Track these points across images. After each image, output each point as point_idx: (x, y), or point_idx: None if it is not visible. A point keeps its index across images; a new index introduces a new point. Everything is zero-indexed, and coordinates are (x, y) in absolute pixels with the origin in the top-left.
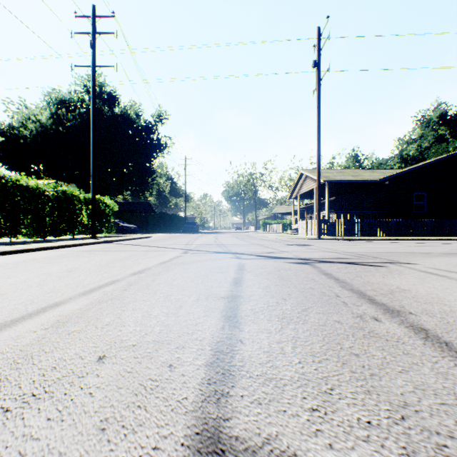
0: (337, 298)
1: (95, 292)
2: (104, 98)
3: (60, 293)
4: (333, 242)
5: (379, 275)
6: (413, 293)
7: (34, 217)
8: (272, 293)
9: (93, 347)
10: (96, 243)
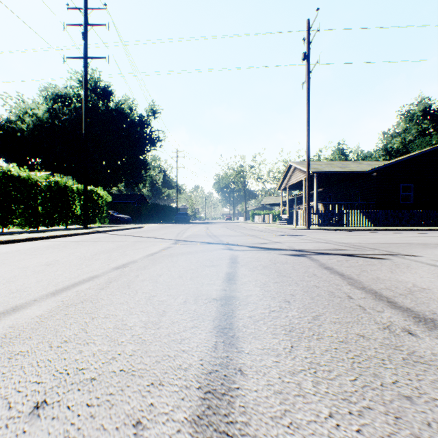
0: (350, 301)
1: (66, 291)
2: (99, 93)
3: (26, 292)
4: (324, 232)
5: (386, 270)
6: (436, 294)
7: (26, 207)
8: (272, 293)
9: (34, 383)
10: (87, 233)
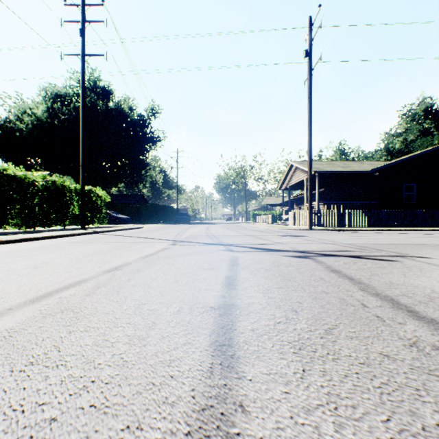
0: (365, 310)
1: (48, 298)
2: (99, 92)
3: (2, 299)
4: (326, 233)
5: (399, 273)
6: None
7: (22, 207)
8: (276, 300)
9: None
10: (84, 233)
